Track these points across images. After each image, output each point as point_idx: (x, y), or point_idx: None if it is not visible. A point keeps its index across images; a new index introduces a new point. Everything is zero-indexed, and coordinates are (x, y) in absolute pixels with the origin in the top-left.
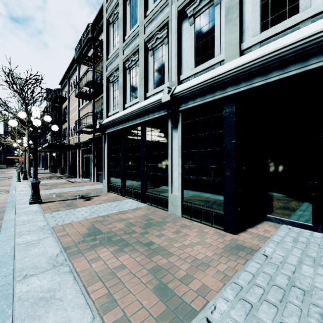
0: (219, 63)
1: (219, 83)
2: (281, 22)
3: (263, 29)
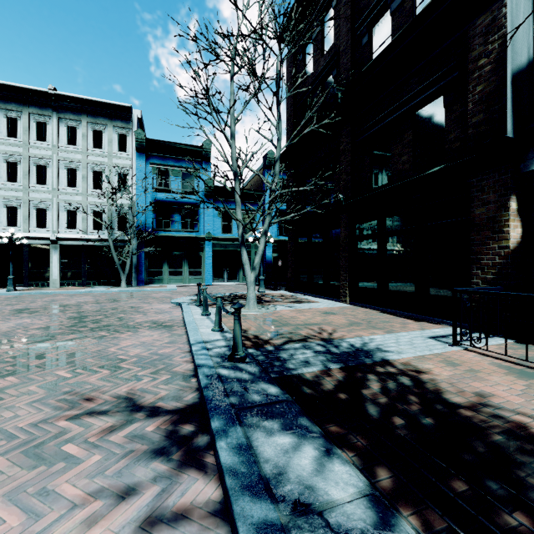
0: None
1: None
2: (13, 227)
3: (8, 225)
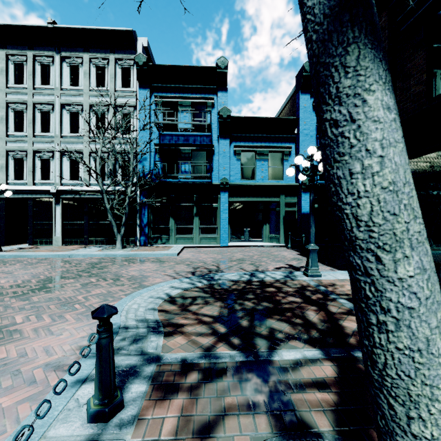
0: None
1: None
2: (19, 180)
3: (15, 178)
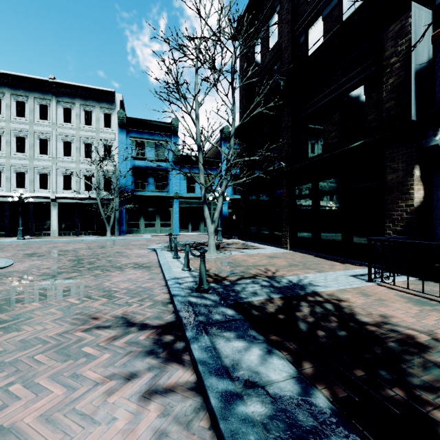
0: (3, 190)
1: (3, 197)
2: (21, 188)
3: (17, 187)
